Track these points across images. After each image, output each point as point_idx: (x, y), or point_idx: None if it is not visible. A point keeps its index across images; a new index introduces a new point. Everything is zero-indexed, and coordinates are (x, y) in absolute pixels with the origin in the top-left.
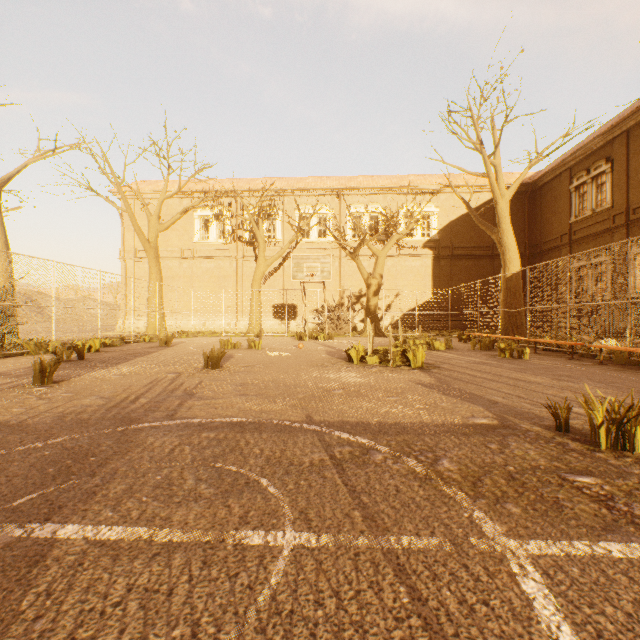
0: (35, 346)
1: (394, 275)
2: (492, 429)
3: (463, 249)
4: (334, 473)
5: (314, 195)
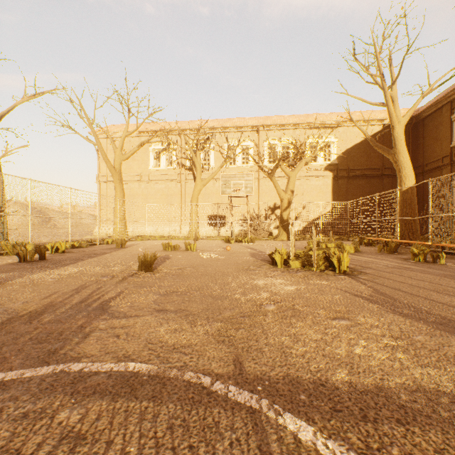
0: (13, 248)
1: (301, 192)
2: None
3: (357, 171)
4: None
5: (239, 131)
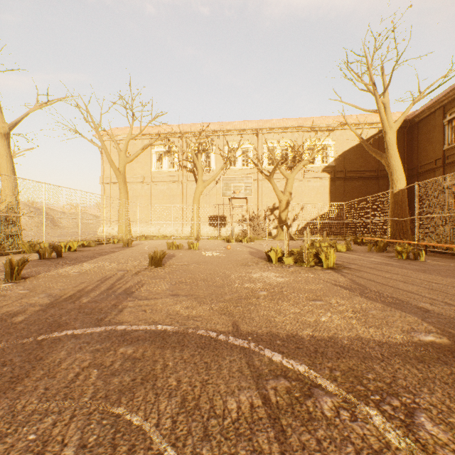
0: (29, 246)
1: (300, 193)
2: (450, 352)
3: (354, 172)
4: (271, 441)
5: (239, 134)
